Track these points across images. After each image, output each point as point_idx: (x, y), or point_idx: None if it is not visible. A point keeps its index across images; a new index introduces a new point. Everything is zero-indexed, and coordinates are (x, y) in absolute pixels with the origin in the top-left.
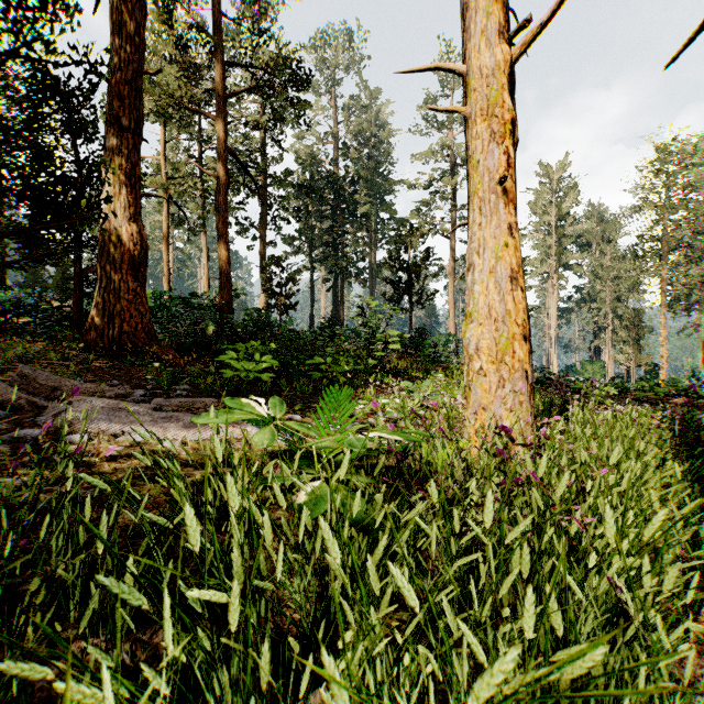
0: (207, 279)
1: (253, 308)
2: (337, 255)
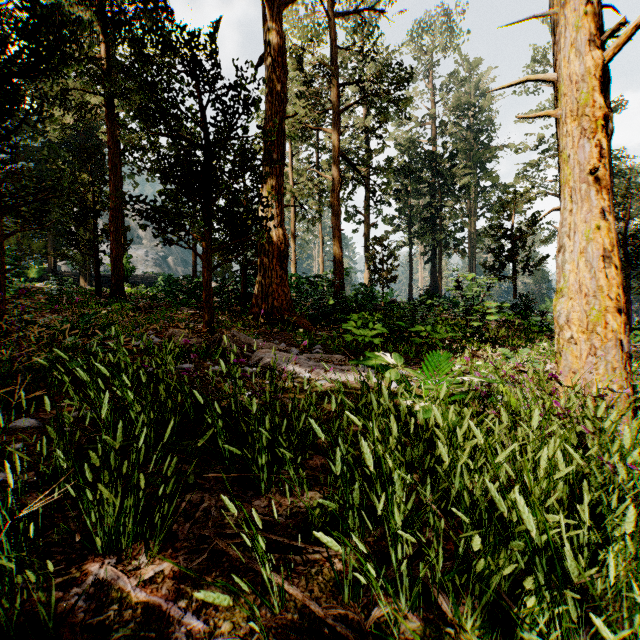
0: (322, 261)
1: (360, 284)
2: (434, 229)
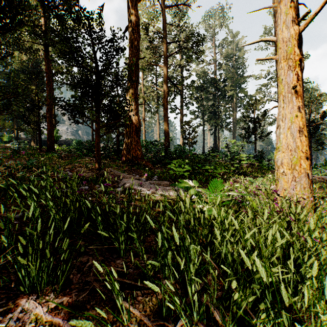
0: (158, 133)
1: (178, 145)
2: (215, 117)
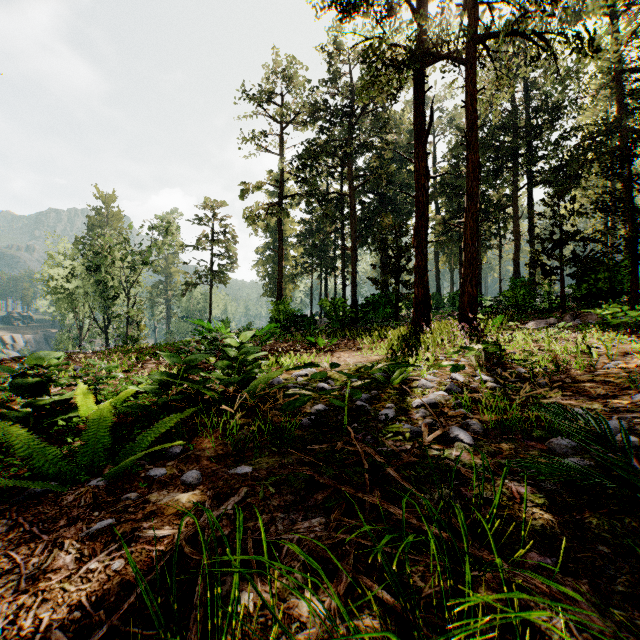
0: None
1: None
2: None
